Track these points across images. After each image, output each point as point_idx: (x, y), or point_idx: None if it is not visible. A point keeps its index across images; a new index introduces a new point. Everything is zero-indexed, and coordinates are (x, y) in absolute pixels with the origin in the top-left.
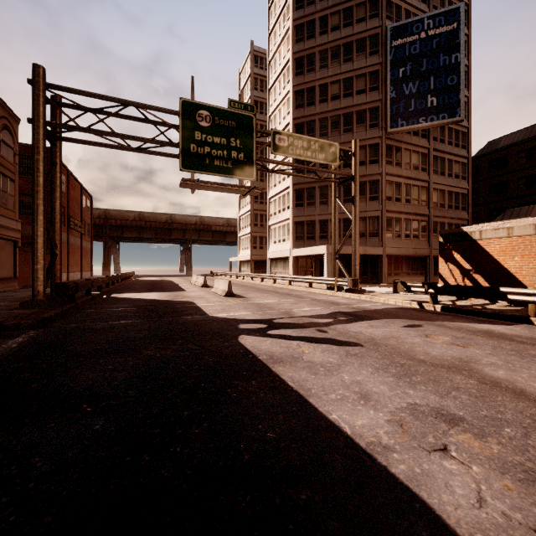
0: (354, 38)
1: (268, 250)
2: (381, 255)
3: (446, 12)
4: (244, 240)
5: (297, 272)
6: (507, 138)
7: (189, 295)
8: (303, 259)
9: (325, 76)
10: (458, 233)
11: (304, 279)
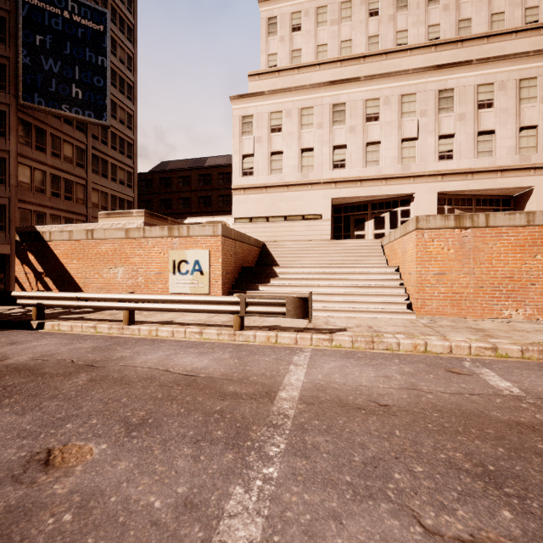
0: None
1: None
2: (9, 254)
3: (93, 8)
4: None
5: None
6: (174, 163)
7: None
8: None
9: None
10: (33, 232)
11: None
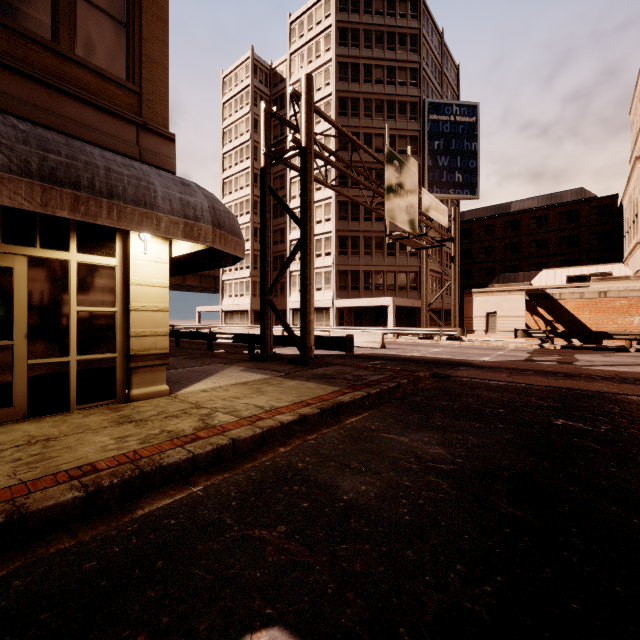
0: (397, 99)
1: (289, 299)
2: (420, 307)
3: (469, 105)
4: (235, 286)
5: (339, 324)
6: (470, 213)
7: None
8: (342, 310)
9: (370, 126)
10: (542, 294)
11: (389, 330)
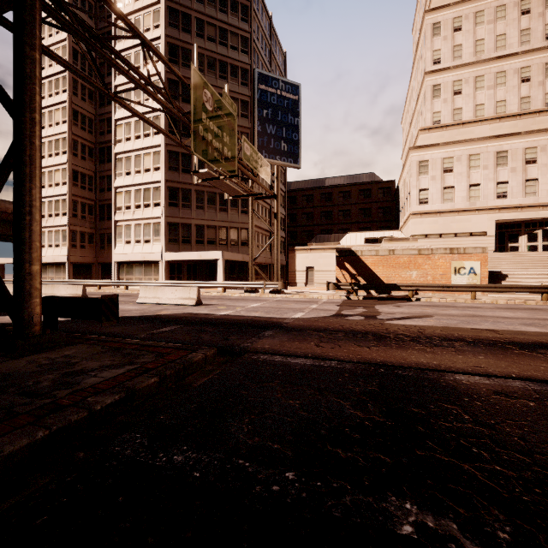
0: (229, 61)
1: (114, 251)
2: None
3: (292, 84)
4: (49, 234)
5: (169, 278)
6: (295, 184)
7: (135, 308)
8: (174, 263)
9: None
10: (348, 250)
11: (216, 284)
